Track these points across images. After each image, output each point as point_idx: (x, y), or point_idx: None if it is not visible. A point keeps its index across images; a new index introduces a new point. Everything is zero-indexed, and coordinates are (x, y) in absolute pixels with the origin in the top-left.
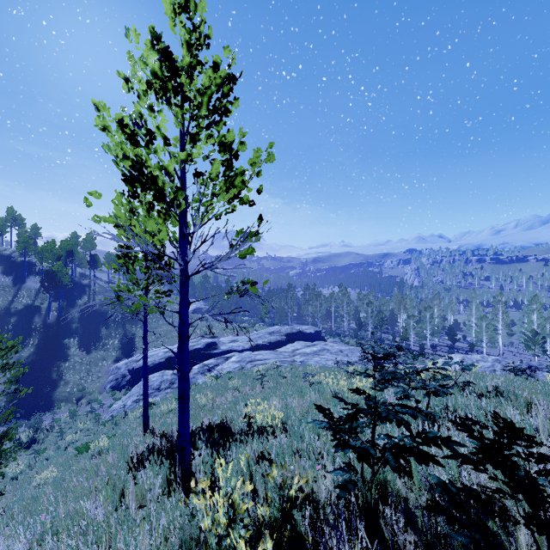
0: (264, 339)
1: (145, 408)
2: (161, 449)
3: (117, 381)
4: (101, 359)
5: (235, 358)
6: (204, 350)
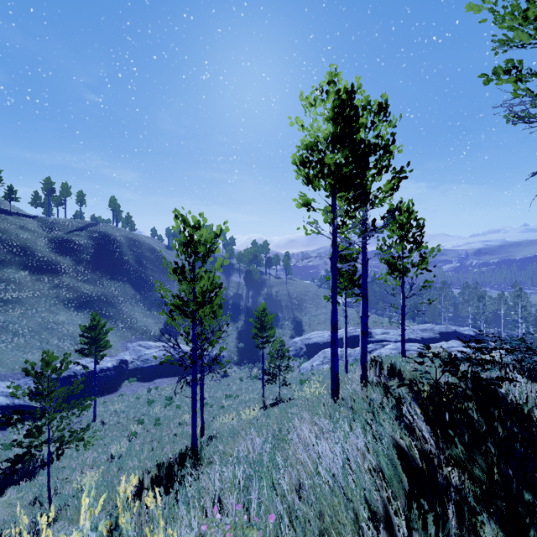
0: (416, 335)
1: (346, 361)
2: None
3: (296, 351)
4: (282, 335)
5: (391, 346)
6: None
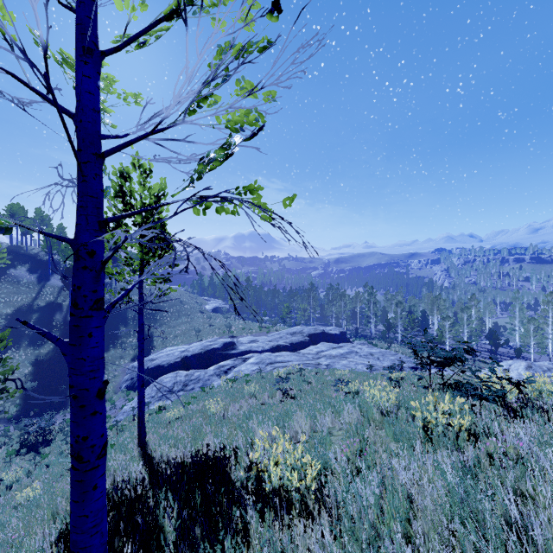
0: (285, 340)
1: (140, 418)
2: (125, 498)
3: (132, 380)
4: (119, 358)
5: (254, 360)
6: (222, 350)
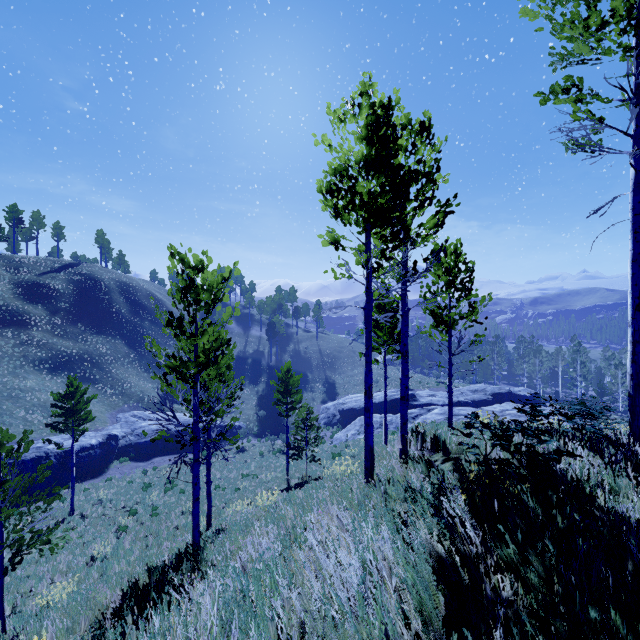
0: (466, 397)
1: (385, 430)
2: None
3: (328, 418)
4: (311, 399)
5: (438, 411)
6: None
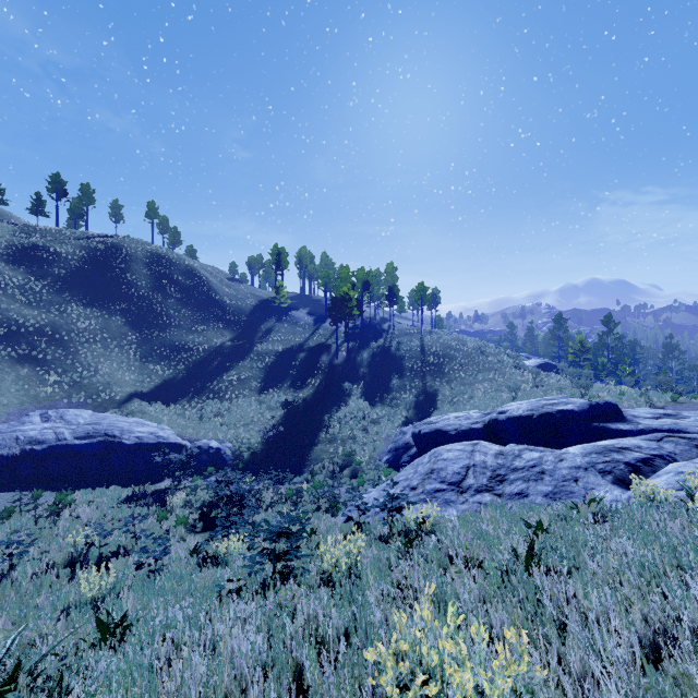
0: None
1: None
2: None
3: (396, 452)
4: (386, 418)
5: None
6: (586, 418)
